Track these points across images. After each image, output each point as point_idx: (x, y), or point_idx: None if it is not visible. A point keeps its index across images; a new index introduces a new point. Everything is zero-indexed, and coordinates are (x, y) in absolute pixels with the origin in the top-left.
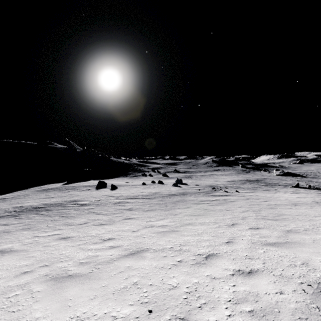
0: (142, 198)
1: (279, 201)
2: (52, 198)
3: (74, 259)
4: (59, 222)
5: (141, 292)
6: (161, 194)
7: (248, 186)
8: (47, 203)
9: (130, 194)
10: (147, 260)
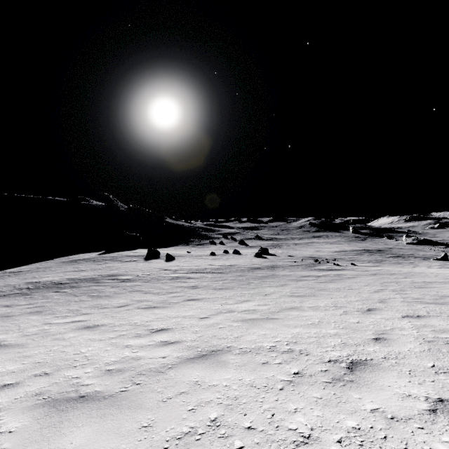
0: (212, 272)
1: (427, 278)
2: (82, 272)
3: (98, 362)
4: (87, 303)
5: (229, 447)
6: (240, 268)
7: (367, 258)
8: (74, 278)
9: (193, 267)
10: (232, 370)
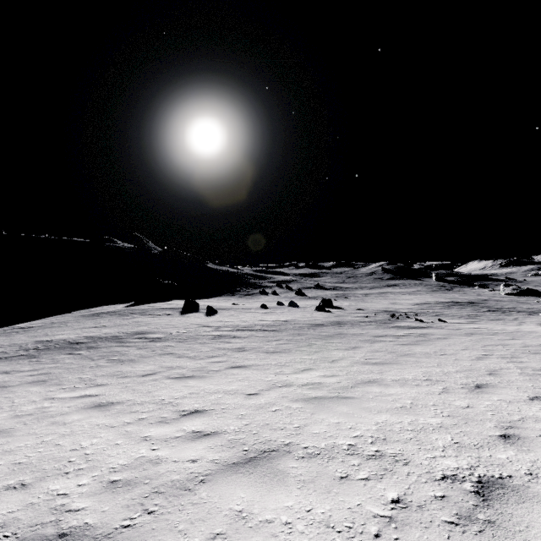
0: (263, 330)
1: None
2: (104, 328)
3: (101, 467)
4: (105, 370)
5: None
6: (297, 324)
7: (457, 313)
8: (94, 336)
9: (239, 322)
10: (295, 489)
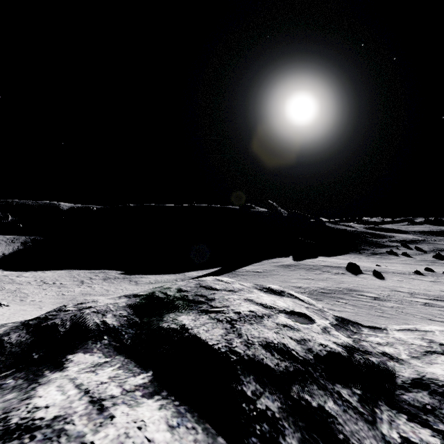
0: None
1: None
2: (315, 281)
3: None
4: (395, 321)
5: None
6: None
7: None
8: (323, 288)
9: (424, 291)
10: None
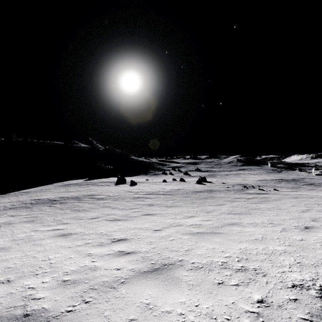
0: (164, 194)
1: None
2: (70, 192)
3: (58, 271)
4: (69, 215)
5: None
6: (185, 191)
7: (285, 186)
8: (64, 197)
9: (150, 190)
10: (186, 290)
